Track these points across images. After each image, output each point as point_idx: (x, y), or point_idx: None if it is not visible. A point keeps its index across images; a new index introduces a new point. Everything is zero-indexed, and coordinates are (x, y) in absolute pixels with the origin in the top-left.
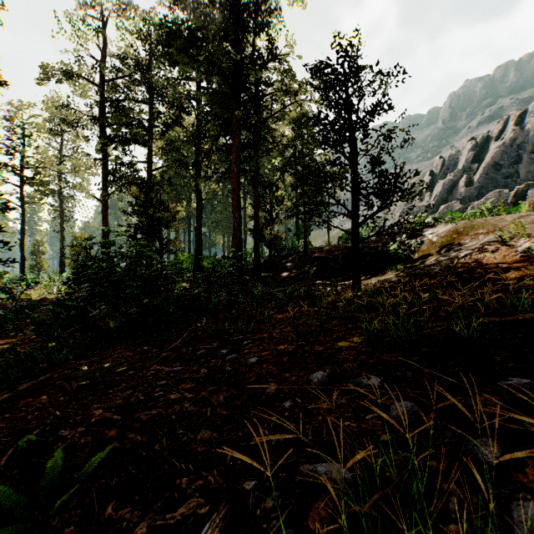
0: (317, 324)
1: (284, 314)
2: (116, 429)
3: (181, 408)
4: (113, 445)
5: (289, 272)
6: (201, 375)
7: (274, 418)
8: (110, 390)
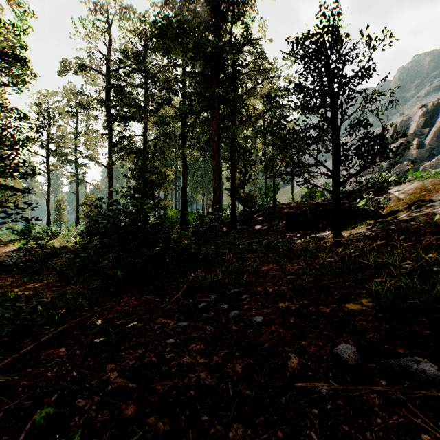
0: (311, 281)
1: (269, 266)
2: (134, 405)
3: (197, 379)
4: (134, 438)
5: (261, 225)
6: (208, 334)
7: (315, 411)
8: (122, 346)
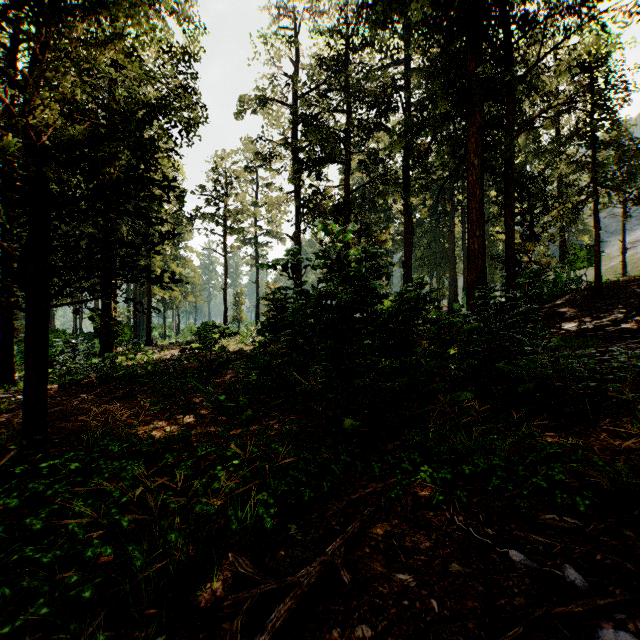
0: None
1: None
2: None
3: None
4: None
5: (575, 322)
6: None
7: None
8: None
